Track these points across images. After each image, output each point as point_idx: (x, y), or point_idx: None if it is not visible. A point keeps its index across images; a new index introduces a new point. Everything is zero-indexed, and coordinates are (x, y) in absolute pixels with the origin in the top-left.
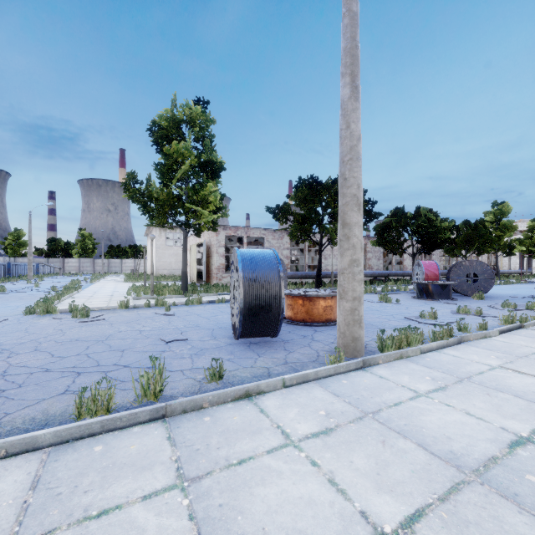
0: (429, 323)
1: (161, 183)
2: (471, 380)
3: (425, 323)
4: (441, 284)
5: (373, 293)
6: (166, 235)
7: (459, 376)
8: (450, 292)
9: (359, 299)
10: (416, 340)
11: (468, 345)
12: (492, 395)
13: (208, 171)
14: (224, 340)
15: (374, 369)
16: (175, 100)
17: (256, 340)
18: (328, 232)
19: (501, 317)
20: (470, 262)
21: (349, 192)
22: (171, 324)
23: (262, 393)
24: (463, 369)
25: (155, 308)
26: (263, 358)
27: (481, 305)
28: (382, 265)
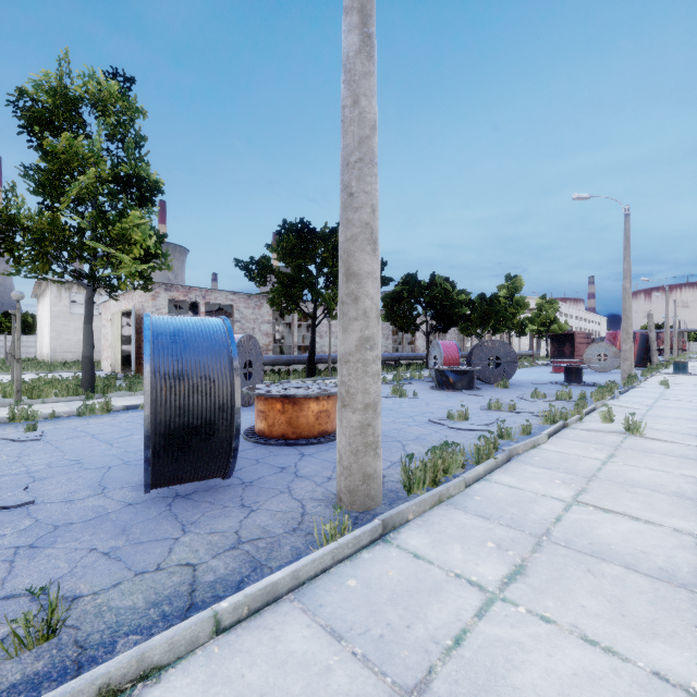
0: (461, 427)
1: (43, 204)
2: (552, 539)
3: (457, 428)
4: (464, 370)
5: (382, 384)
6: (74, 297)
7: (533, 532)
8: (473, 380)
9: (375, 407)
10: (455, 463)
11: (520, 463)
12: (597, 573)
13: (133, 193)
14: (121, 495)
15: (403, 534)
16: (68, 62)
17: (189, 488)
18: (324, 300)
19: (536, 412)
20: (492, 343)
21: (357, 218)
22: (19, 463)
23: (153, 672)
24: (532, 513)
25: (7, 427)
26: (192, 535)
27: (509, 396)
28: (391, 346)
